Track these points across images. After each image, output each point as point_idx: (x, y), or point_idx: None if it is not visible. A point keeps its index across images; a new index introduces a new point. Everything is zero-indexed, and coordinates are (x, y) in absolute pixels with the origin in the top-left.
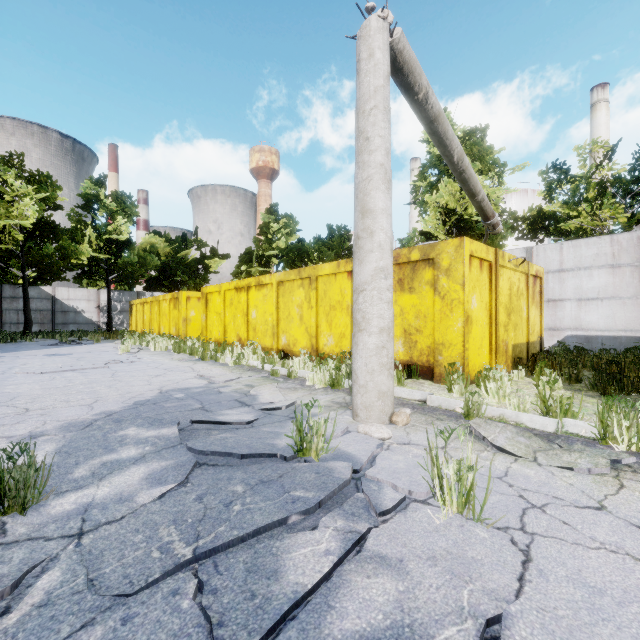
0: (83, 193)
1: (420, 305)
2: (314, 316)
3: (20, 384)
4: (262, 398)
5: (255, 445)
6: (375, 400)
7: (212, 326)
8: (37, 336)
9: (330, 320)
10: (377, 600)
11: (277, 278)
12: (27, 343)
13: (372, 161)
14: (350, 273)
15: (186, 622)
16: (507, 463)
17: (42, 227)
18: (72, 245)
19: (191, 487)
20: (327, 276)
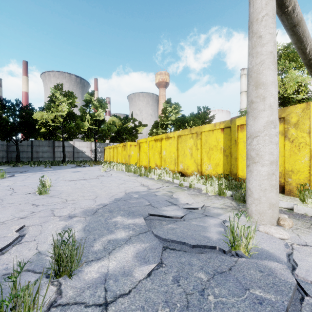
0: (85, 99)
1: None
2: (199, 154)
3: (62, 186)
4: (181, 200)
5: (196, 237)
6: (267, 209)
7: (142, 159)
8: (67, 163)
9: (209, 156)
10: None
11: (177, 134)
12: (64, 166)
13: (264, 51)
14: (222, 129)
15: None
16: None
17: (69, 115)
18: (81, 122)
19: (166, 268)
20: (207, 131)
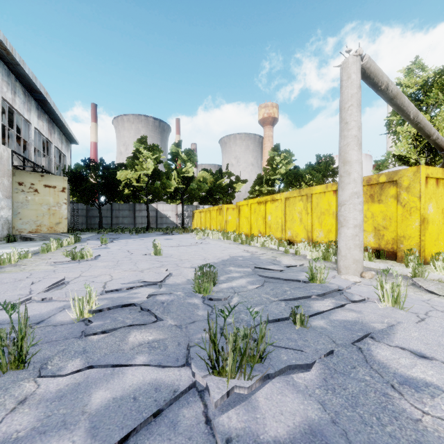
0: (170, 152)
1: (386, 211)
2: (310, 219)
3: (168, 250)
4: (283, 262)
5: (288, 277)
6: (351, 264)
7: (242, 225)
8: (152, 230)
9: (321, 221)
10: (349, 316)
11: (284, 196)
12: (150, 233)
13: (349, 135)
14: (335, 191)
15: (285, 308)
16: (431, 297)
17: (154, 173)
18: (167, 181)
19: (266, 287)
20: (318, 194)
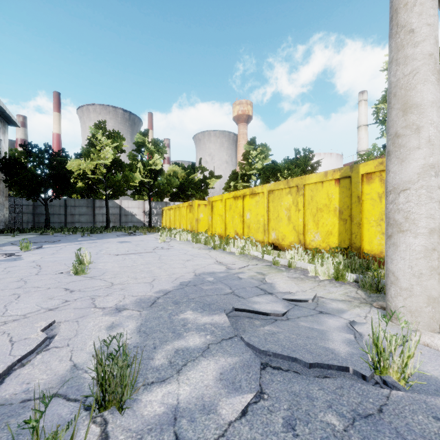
0: (136, 142)
1: None
2: (301, 217)
3: (106, 262)
4: (279, 287)
5: (312, 348)
6: (423, 305)
7: (216, 224)
8: (112, 230)
9: (317, 220)
10: None
11: (268, 188)
12: (108, 234)
13: (418, 53)
14: (337, 180)
15: None
16: None
17: (115, 164)
18: (130, 174)
19: (270, 402)
20: (314, 184)
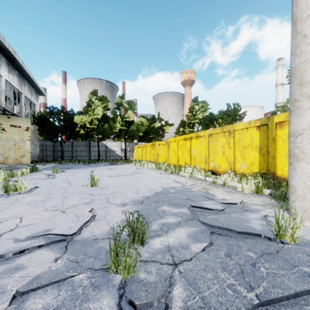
0: (116, 102)
1: None
2: (232, 152)
3: (106, 180)
4: (218, 196)
5: (240, 226)
6: None
7: (171, 157)
8: (102, 161)
9: (243, 154)
10: None
11: (208, 132)
12: (99, 164)
13: (309, 49)
14: (258, 127)
15: None
16: None
17: (103, 118)
18: (113, 124)
19: (217, 247)
20: (241, 130)
